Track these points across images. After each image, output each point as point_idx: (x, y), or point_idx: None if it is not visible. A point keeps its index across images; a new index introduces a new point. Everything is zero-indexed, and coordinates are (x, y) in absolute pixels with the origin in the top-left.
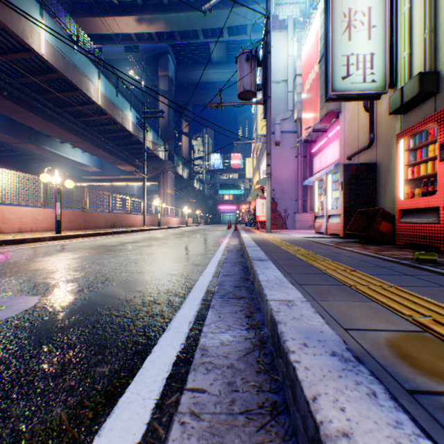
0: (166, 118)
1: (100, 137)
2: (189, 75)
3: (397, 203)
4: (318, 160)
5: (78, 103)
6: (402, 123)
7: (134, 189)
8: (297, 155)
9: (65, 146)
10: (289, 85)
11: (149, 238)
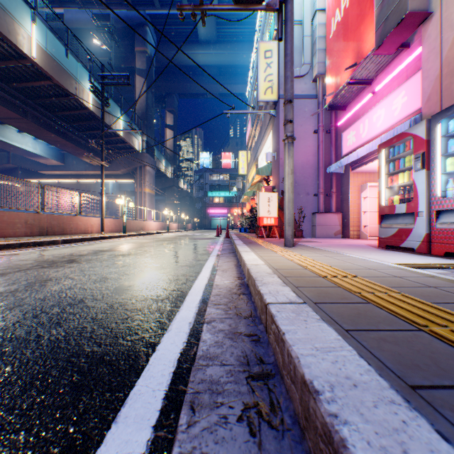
0: (144, 103)
1: (50, 115)
2: (172, 56)
3: None
4: (353, 133)
5: (3, 57)
6: None
7: (108, 188)
8: (317, 128)
9: (7, 128)
10: (306, 27)
11: (59, 258)
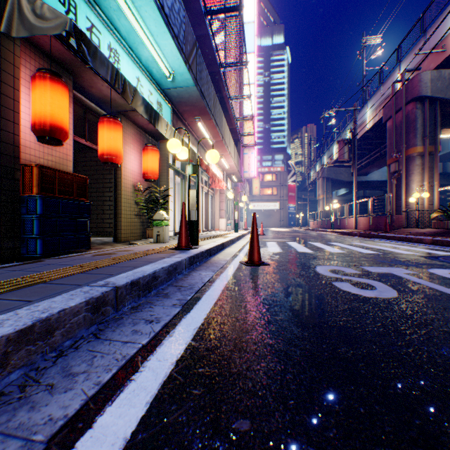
0: None
1: None
2: None
3: None
4: None
5: None
6: None
7: None
8: None
9: None
10: None
11: None
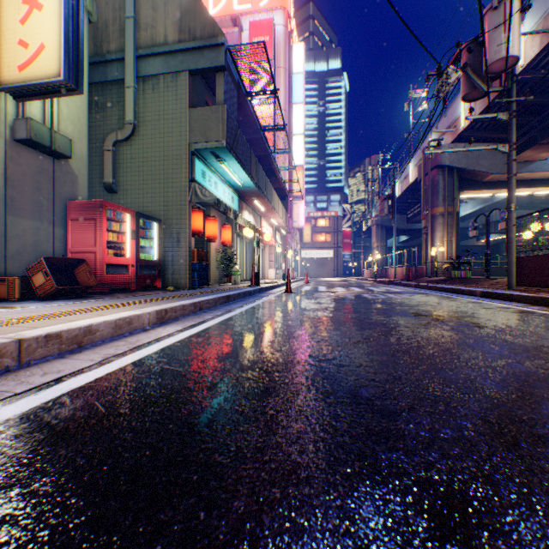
0: None
1: None
2: None
3: (107, 258)
4: None
5: None
6: (11, 149)
7: None
8: None
9: None
10: None
11: None
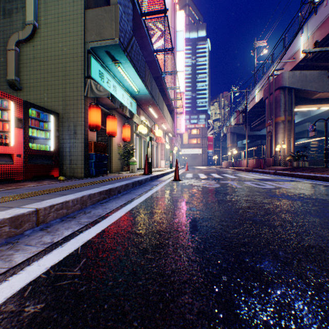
0: None
1: None
2: None
3: None
4: None
5: None
6: None
7: None
8: None
9: None
10: None
11: None
